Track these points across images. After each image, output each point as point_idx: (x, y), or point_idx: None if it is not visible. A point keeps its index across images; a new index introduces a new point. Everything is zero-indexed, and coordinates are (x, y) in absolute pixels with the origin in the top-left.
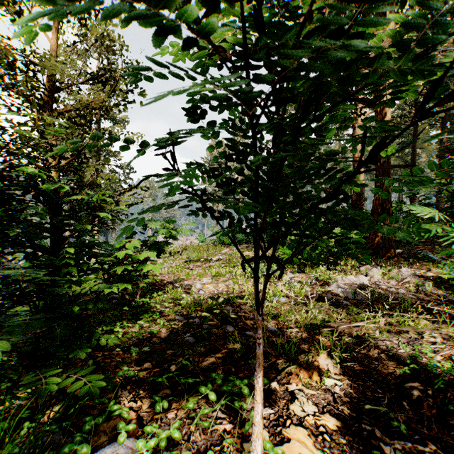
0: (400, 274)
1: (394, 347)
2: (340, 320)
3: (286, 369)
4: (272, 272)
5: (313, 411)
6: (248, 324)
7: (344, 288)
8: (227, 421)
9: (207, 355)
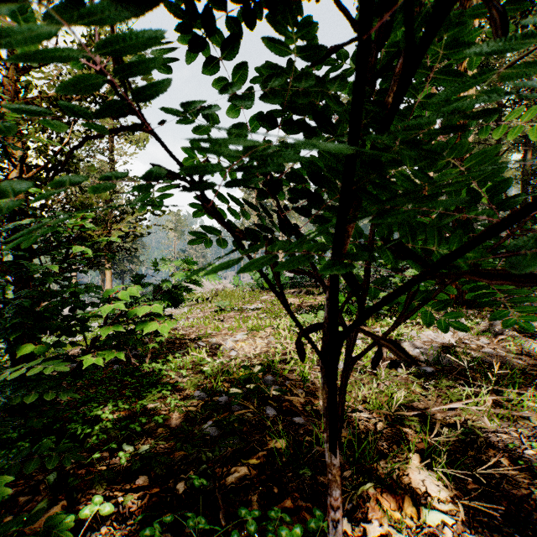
0: (492, 329)
1: (516, 446)
2: (425, 397)
3: (359, 489)
4: (359, 355)
5: None
6: (297, 404)
7: (421, 348)
8: None
9: (236, 460)
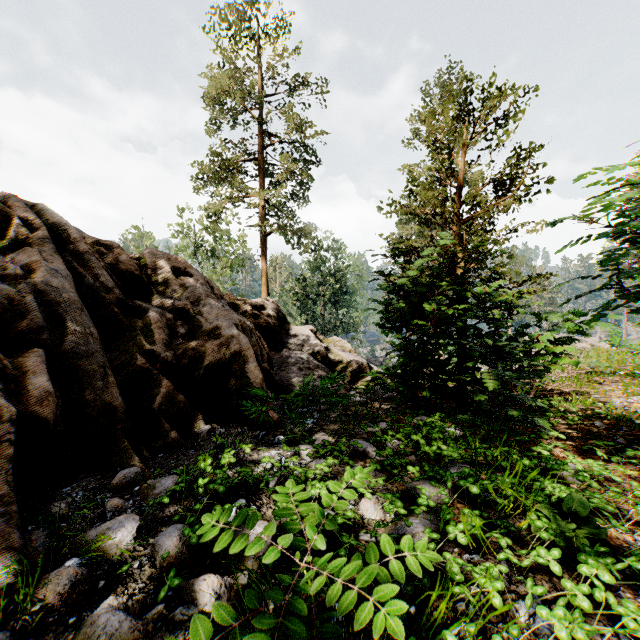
0: None
1: None
2: None
3: None
4: None
5: None
6: None
7: None
8: None
9: None
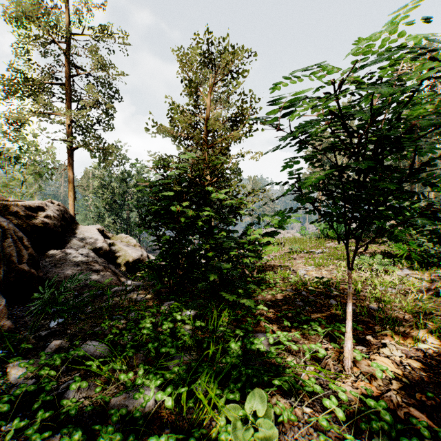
0: None
1: None
2: None
3: (381, 331)
4: (360, 247)
5: (400, 355)
6: None
7: None
8: (329, 344)
9: (314, 312)
